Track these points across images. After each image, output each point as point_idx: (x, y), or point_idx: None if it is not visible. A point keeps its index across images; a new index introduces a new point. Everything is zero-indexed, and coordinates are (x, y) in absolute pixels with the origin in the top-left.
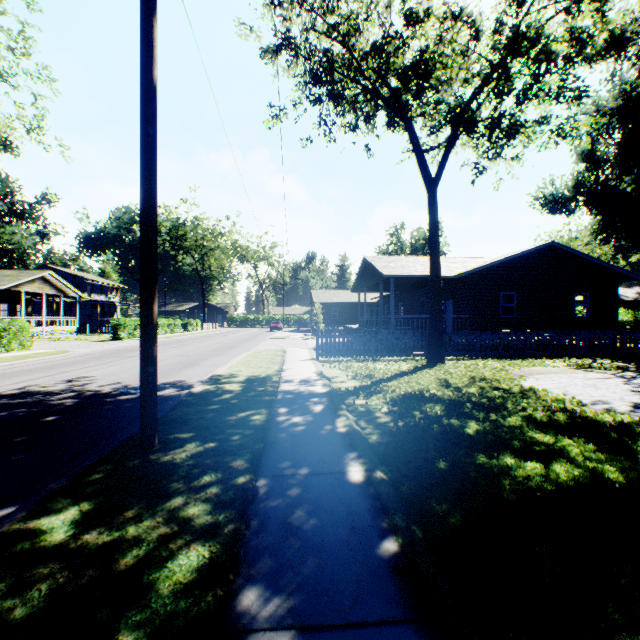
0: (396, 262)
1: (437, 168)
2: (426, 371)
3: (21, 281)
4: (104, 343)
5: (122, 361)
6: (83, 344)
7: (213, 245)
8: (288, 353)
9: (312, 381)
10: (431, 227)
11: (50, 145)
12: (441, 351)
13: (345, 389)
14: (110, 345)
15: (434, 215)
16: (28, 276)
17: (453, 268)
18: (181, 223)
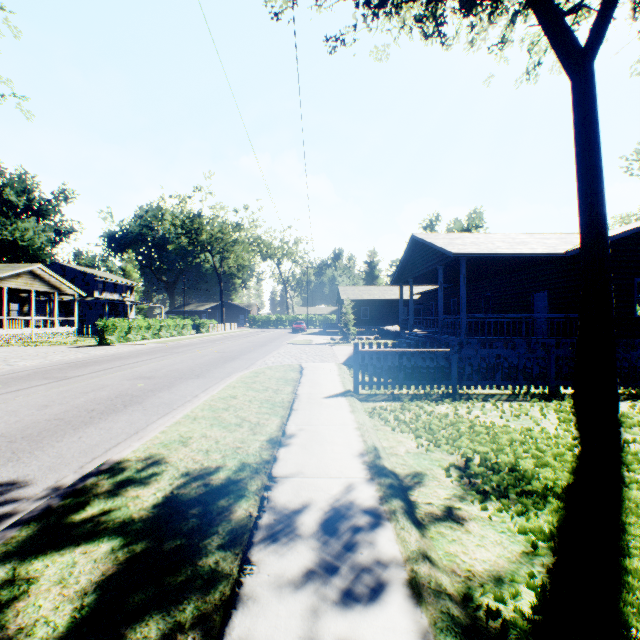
0: (461, 239)
1: (594, 23)
2: (635, 451)
3: (0, 275)
4: (79, 350)
5: (28, 391)
6: (52, 351)
7: (231, 238)
8: (306, 375)
9: (362, 530)
10: (584, 138)
11: (3, 95)
12: (613, 386)
13: (511, 622)
14: (77, 354)
15: (591, 113)
16: (11, 270)
17: (552, 244)
18: (195, 214)
